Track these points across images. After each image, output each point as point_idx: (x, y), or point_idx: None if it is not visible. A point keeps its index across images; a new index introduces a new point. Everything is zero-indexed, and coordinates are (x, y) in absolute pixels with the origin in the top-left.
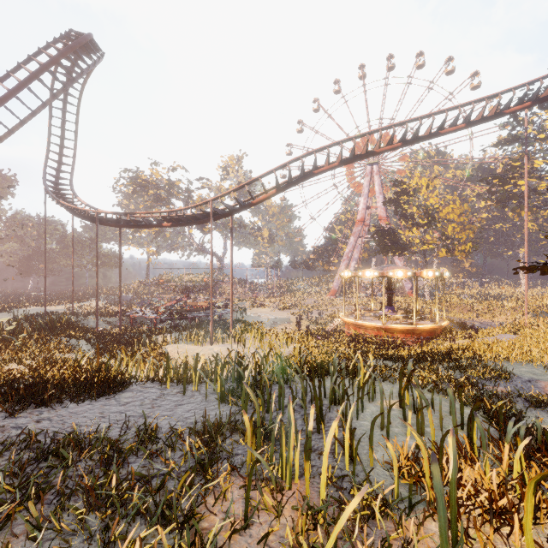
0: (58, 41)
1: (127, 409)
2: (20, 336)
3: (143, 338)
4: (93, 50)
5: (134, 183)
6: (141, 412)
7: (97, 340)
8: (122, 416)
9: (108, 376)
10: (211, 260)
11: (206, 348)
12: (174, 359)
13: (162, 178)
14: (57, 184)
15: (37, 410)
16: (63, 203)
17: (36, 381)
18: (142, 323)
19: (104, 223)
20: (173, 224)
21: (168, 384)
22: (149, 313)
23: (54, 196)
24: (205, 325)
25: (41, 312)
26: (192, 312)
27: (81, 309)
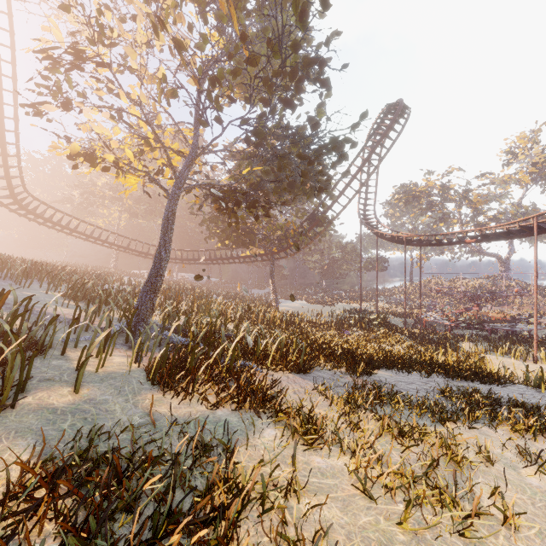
0: (383, 119)
1: (527, 398)
2: (381, 328)
3: (458, 343)
4: (405, 112)
5: (408, 196)
6: (543, 403)
7: (412, 337)
8: (530, 401)
9: (481, 371)
10: (534, 277)
11: (535, 365)
12: (512, 369)
13: (434, 185)
14: (365, 215)
15: (461, 381)
16: (377, 231)
17: (438, 363)
18: (435, 327)
19: (408, 244)
20: (477, 240)
21: (542, 390)
22: (440, 319)
23: (368, 226)
24: (516, 341)
25: (351, 308)
26: (490, 324)
27: (375, 308)
